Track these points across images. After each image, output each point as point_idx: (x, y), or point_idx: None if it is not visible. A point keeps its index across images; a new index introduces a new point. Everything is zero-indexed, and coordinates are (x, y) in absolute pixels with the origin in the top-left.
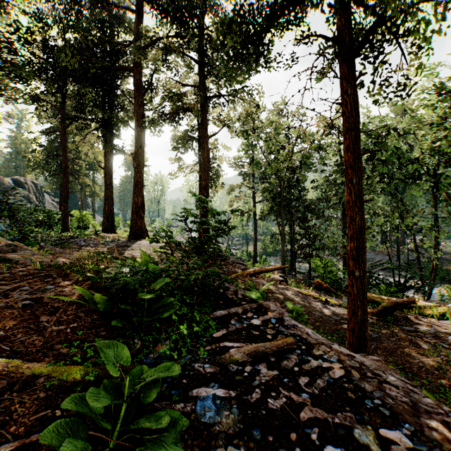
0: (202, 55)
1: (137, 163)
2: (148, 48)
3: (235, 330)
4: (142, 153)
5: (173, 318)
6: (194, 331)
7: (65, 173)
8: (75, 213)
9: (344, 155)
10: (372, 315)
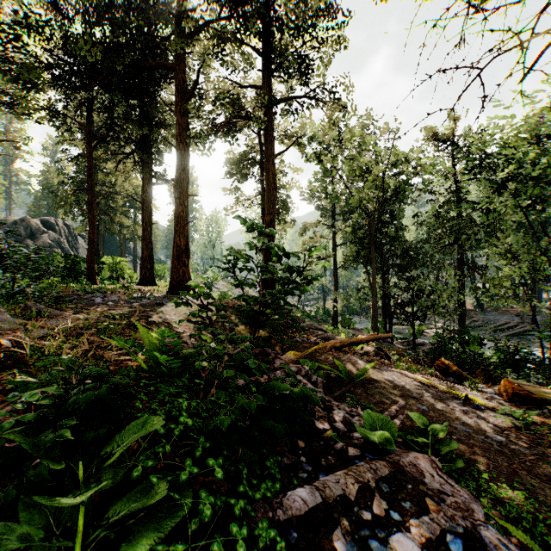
0: (266, 43)
1: (179, 192)
2: (194, 38)
3: None
4: (186, 178)
5: None
6: None
7: (91, 208)
8: (106, 260)
9: None
10: None
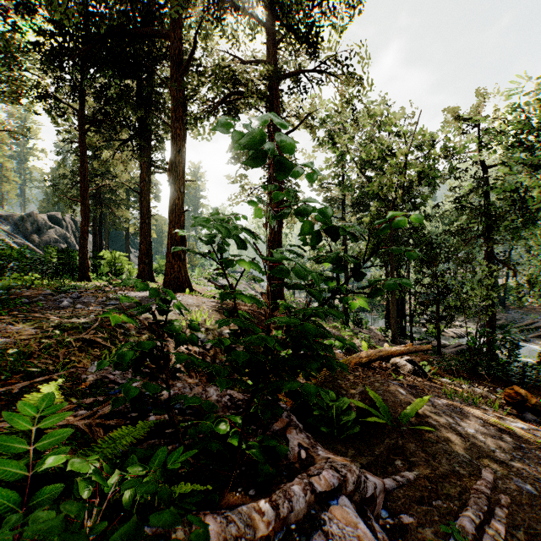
0: (272, 5)
1: (174, 177)
2: (191, 3)
3: None
4: (182, 161)
5: None
6: None
7: (84, 198)
8: (105, 255)
9: None
10: None
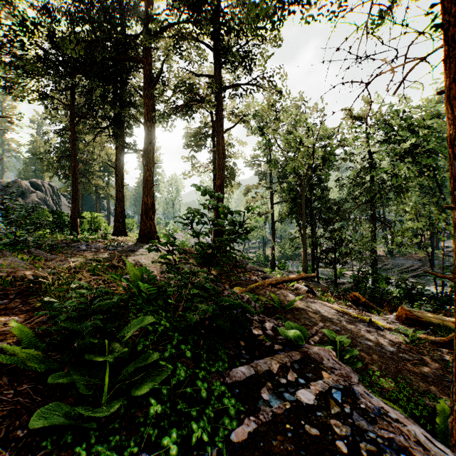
0: (217, 41)
1: (147, 161)
2: (158, 36)
3: (272, 421)
4: (152, 149)
5: (151, 414)
6: (193, 443)
7: (74, 172)
8: (86, 215)
9: (446, 110)
10: (437, 345)
